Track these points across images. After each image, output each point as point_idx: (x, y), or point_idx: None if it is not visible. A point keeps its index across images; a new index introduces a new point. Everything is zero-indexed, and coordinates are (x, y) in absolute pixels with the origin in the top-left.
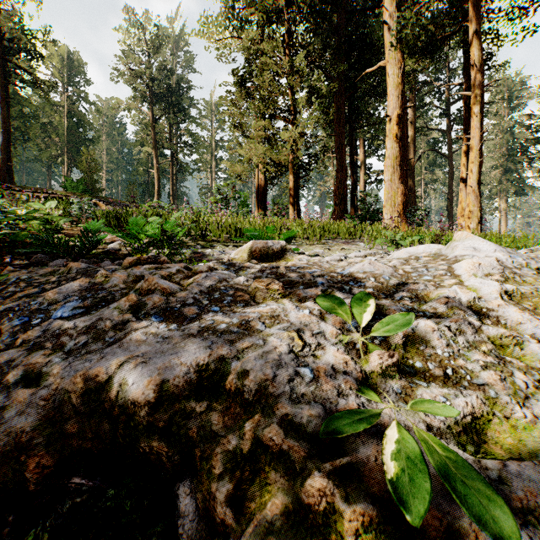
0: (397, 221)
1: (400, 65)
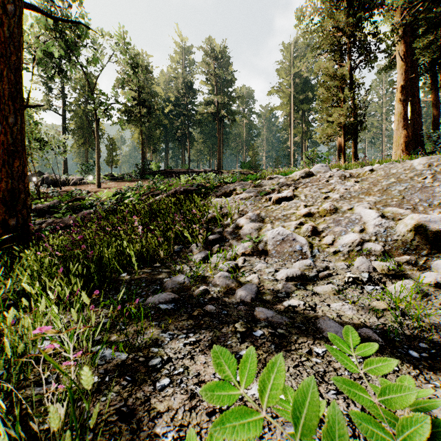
0: (400, 155)
1: (402, 53)
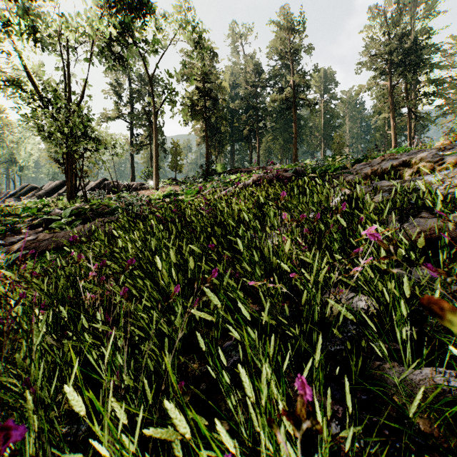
0: None
1: None
